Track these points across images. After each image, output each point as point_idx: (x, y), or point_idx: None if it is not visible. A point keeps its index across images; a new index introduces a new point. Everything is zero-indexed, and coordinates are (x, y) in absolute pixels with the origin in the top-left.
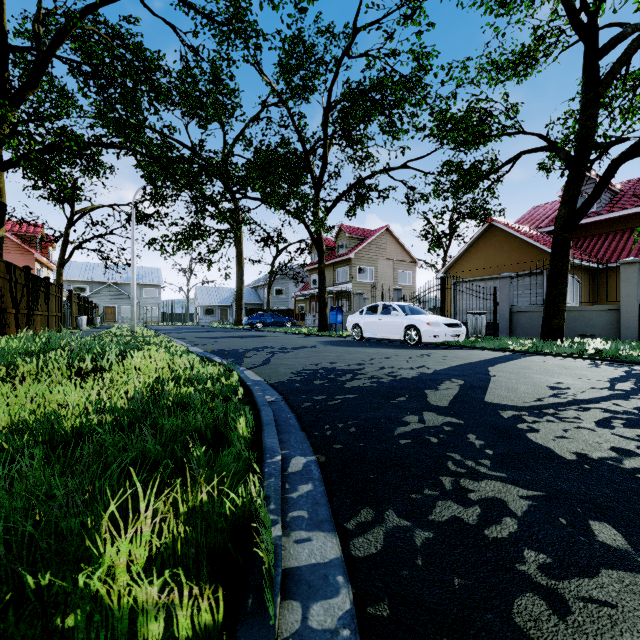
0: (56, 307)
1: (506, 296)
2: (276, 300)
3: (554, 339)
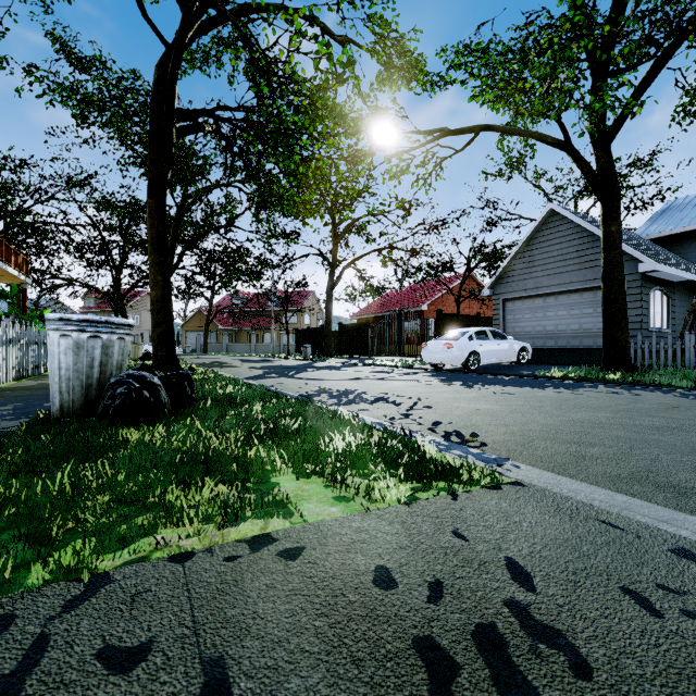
0: None
1: (199, 340)
2: None
3: (205, 353)
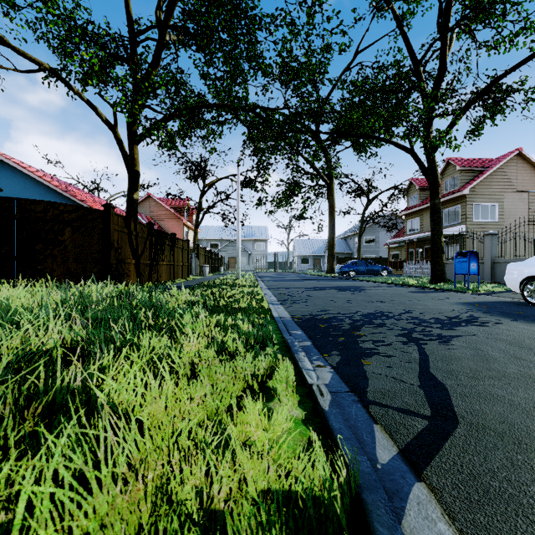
0: (183, 258)
1: None
2: (366, 249)
3: None
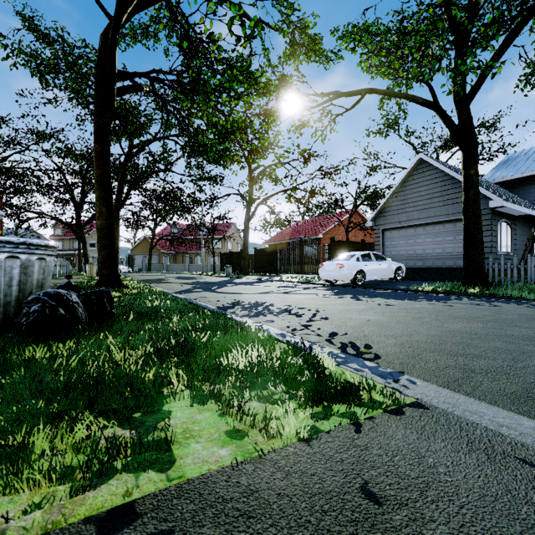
0: None
1: (145, 261)
2: None
3: (149, 271)
